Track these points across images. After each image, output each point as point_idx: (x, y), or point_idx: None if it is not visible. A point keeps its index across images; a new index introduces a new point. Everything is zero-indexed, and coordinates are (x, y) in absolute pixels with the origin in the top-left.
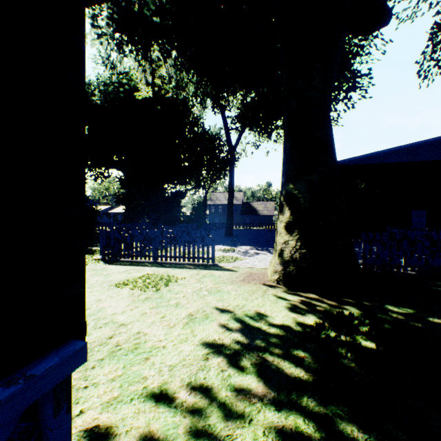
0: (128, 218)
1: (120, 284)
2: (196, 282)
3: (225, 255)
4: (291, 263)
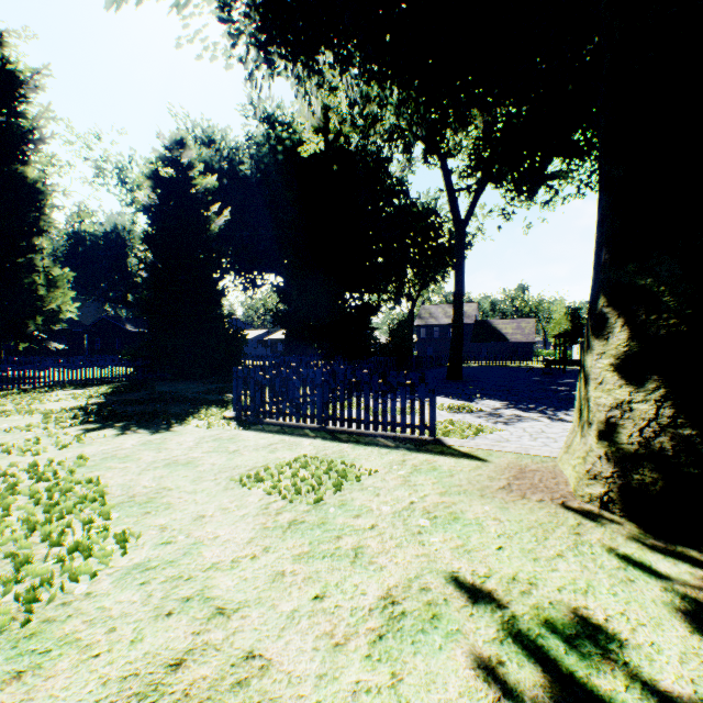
0: (291, 347)
1: (249, 478)
2: (400, 486)
3: (455, 420)
4: (648, 462)
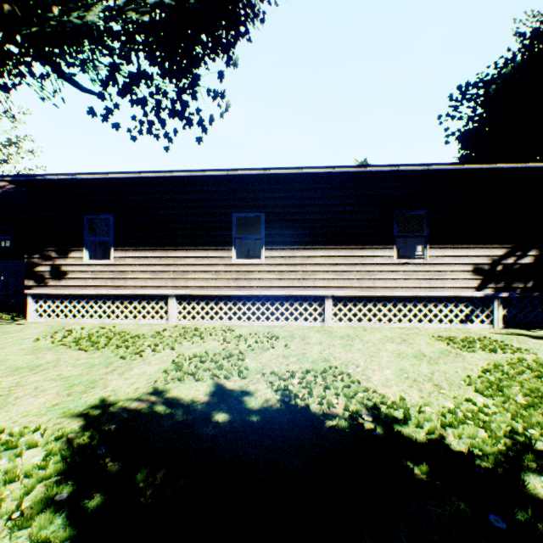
0: None
1: None
2: None
3: None
4: None
